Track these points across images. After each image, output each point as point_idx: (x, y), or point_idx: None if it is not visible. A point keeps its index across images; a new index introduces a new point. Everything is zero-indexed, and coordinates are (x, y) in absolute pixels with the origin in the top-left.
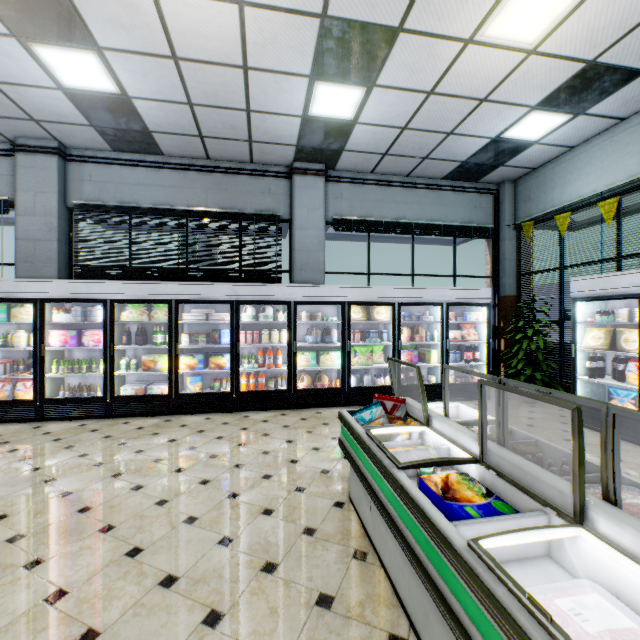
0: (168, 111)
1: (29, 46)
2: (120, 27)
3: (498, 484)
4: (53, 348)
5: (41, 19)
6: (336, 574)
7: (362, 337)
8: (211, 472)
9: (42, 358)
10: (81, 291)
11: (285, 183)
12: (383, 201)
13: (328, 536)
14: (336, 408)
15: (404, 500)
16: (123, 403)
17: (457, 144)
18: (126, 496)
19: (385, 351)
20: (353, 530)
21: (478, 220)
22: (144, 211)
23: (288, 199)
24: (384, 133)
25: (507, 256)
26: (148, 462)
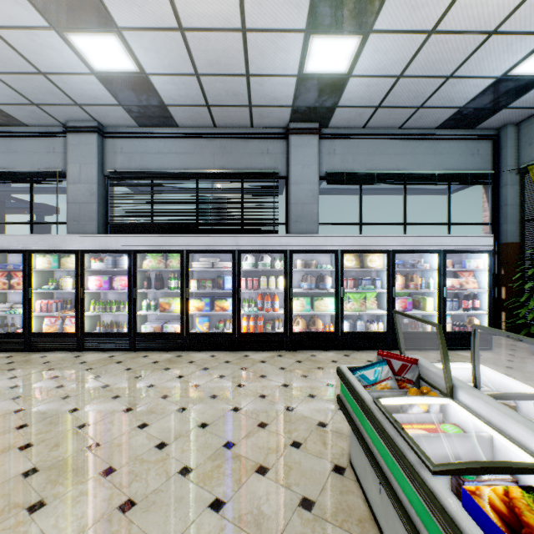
0: (179, 84)
1: (65, 36)
2: (133, 4)
3: None
4: (90, 291)
5: (70, 7)
6: None
7: (355, 284)
8: (210, 414)
9: (82, 299)
10: (111, 243)
11: (282, 143)
12: (375, 154)
13: (328, 514)
14: (330, 351)
15: None
16: (144, 339)
17: (456, 88)
18: (131, 434)
19: (378, 298)
20: (357, 509)
21: (475, 167)
22: (162, 175)
23: (284, 158)
24: (378, 84)
25: (509, 202)
26: (156, 398)
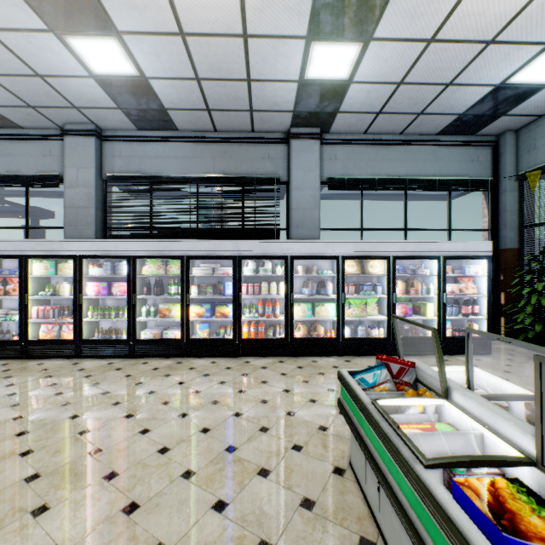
0: (179, 88)
1: (64, 39)
2: (134, 9)
3: None
4: (89, 297)
5: (70, 11)
6: None
7: (356, 290)
8: (212, 419)
9: (80, 305)
10: (110, 249)
11: (283, 148)
12: (376, 159)
13: (328, 513)
14: (331, 357)
15: (440, 522)
16: (143, 345)
17: (456, 95)
18: (133, 440)
19: (379, 303)
20: (356, 508)
21: (475, 173)
22: (162, 179)
23: (285, 162)
24: (379, 90)
25: (508, 208)
26: (157, 404)
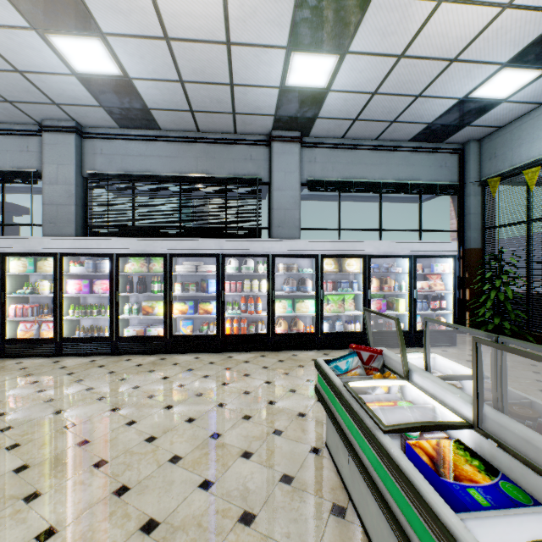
0: (163, 89)
1: (46, 37)
2: (119, 13)
3: (501, 457)
4: (70, 295)
5: (54, 11)
6: (314, 532)
7: (334, 287)
8: (196, 410)
9: (61, 303)
10: (92, 247)
11: (264, 150)
12: (353, 163)
13: (305, 486)
14: (310, 351)
15: (393, 473)
16: (126, 342)
17: (425, 106)
18: (120, 431)
19: (355, 299)
20: (330, 481)
21: (443, 178)
22: (145, 178)
23: (267, 164)
24: (355, 99)
25: (472, 211)
26: (143, 398)
